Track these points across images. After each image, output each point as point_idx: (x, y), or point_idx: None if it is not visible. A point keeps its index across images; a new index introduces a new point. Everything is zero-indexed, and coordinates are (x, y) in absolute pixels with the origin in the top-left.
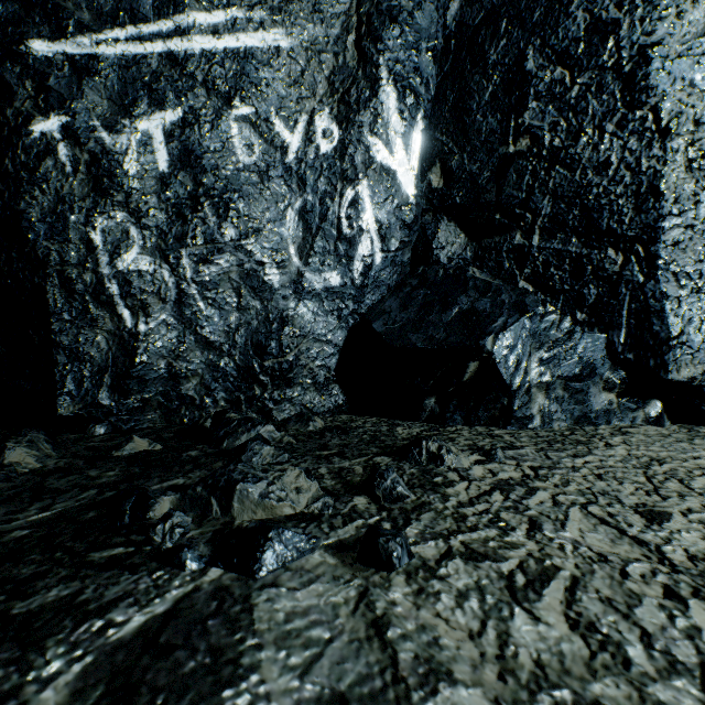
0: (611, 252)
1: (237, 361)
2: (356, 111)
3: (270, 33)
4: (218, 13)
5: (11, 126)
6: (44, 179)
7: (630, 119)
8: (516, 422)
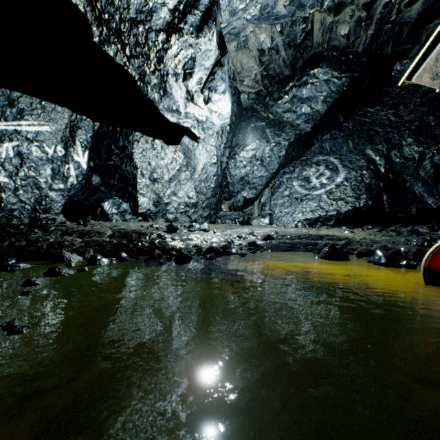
0: (130, 188)
1: (32, 206)
2: (70, 148)
3: (45, 127)
4: (31, 122)
5: None
6: None
7: (131, 164)
8: (110, 220)
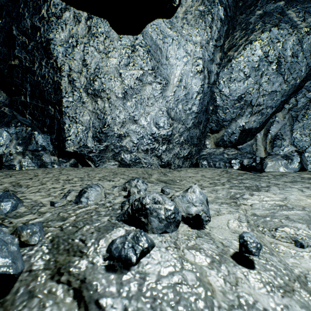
0: (50, 107)
1: None
2: None
3: None
4: None
5: None
6: None
7: (49, 62)
8: (6, 167)
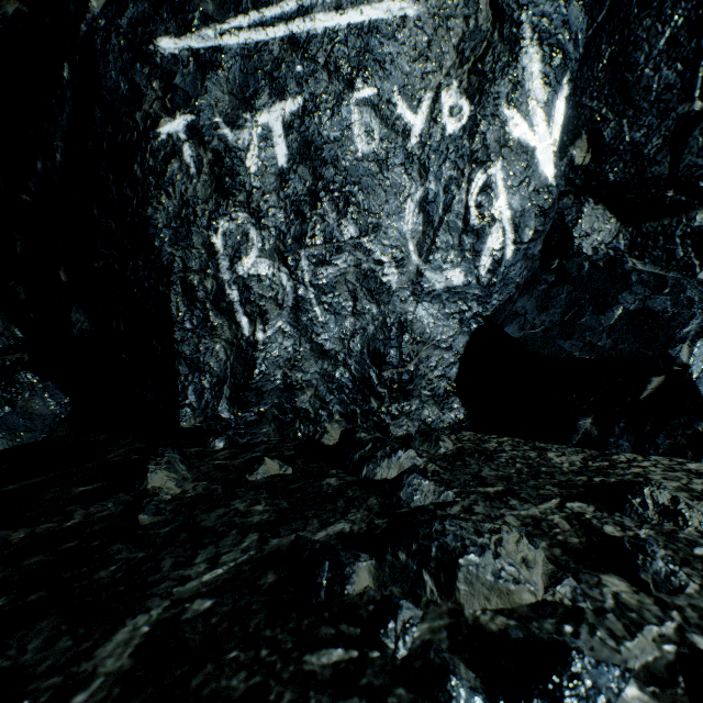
0: None
1: (352, 371)
2: (491, 81)
3: (395, 1)
4: None
5: (140, 130)
6: (170, 182)
7: None
8: None
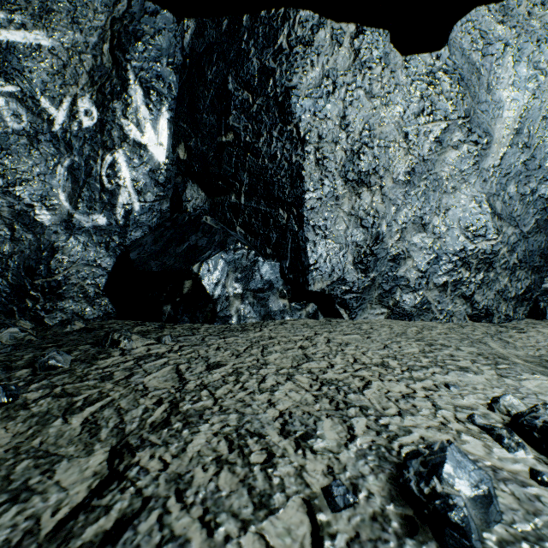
0: (281, 211)
1: (10, 281)
2: (110, 100)
3: (32, 33)
4: None
5: None
6: None
7: (285, 130)
8: (220, 320)
